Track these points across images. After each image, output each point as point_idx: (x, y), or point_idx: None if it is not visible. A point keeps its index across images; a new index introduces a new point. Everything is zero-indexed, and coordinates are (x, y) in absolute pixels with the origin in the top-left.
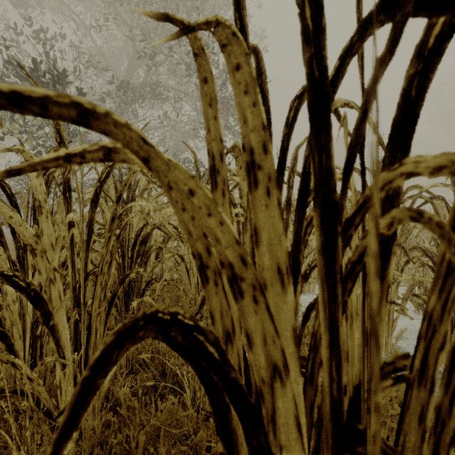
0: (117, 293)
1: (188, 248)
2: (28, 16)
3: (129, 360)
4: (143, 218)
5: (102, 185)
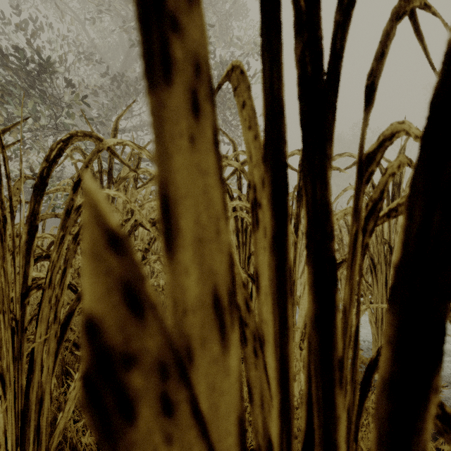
0: (74, 313)
1: None
2: (17, 5)
3: None
4: (127, 214)
5: (52, 166)
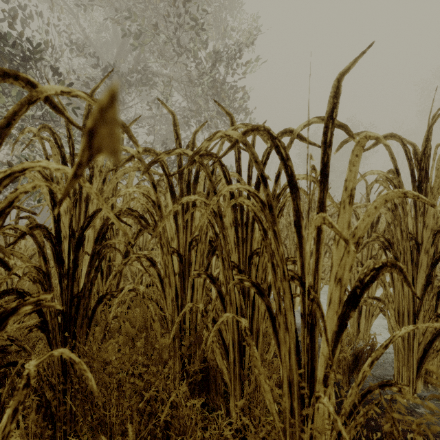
0: None
1: (161, 246)
2: None
3: (71, 415)
4: None
5: None
